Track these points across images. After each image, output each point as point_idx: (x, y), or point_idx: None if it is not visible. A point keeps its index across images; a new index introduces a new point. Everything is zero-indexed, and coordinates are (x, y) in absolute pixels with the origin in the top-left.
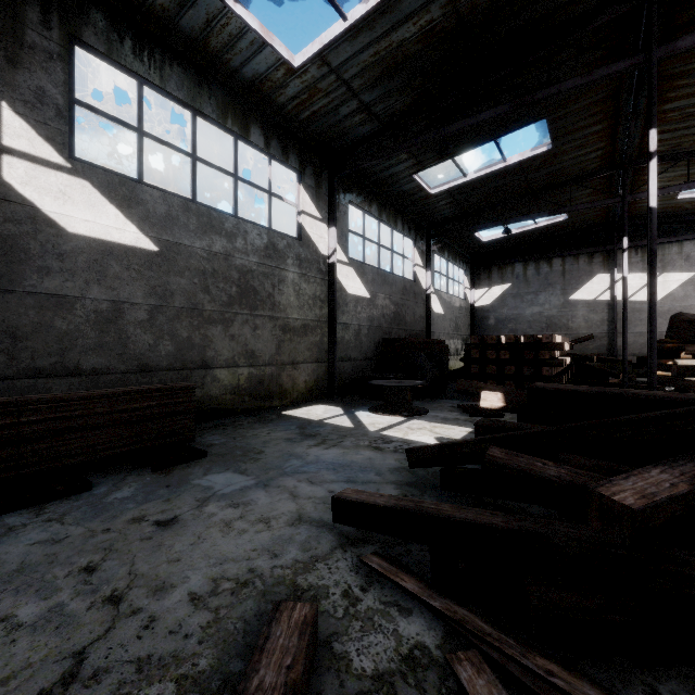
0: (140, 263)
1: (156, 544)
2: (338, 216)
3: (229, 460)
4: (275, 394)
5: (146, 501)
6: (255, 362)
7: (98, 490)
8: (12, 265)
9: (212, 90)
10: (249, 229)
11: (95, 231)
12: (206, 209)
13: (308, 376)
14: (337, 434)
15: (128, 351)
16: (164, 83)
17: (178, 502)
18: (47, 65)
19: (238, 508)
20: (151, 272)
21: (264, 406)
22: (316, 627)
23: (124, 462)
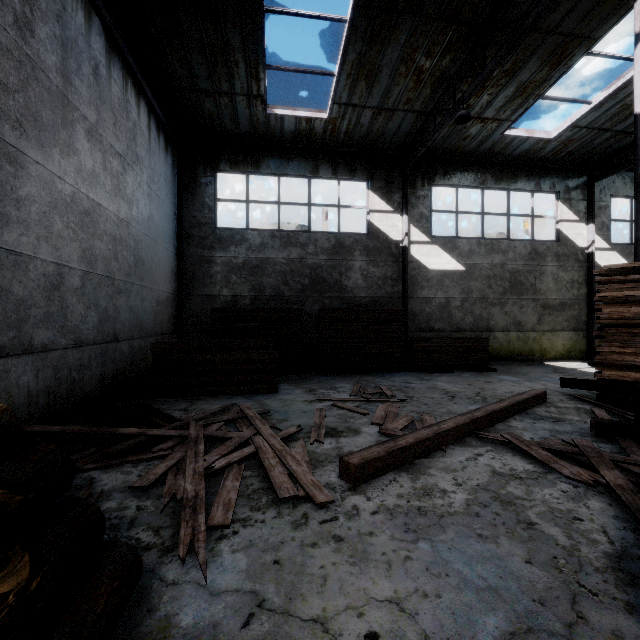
0: (457, 278)
1: (487, 384)
2: (597, 212)
3: (509, 374)
4: (536, 351)
5: (476, 377)
6: (521, 329)
7: (455, 373)
8: (413, 287)
9: (493, 171)
10: (516, 245)
11: (439, 267)
12: (490, 240)
13: (566, 340)
14: (581, 374)
15: (452, 321)
16: (468, 182)
17: (490, 379)
18: (423, 202)
19: (516, 383)
20: (462, 281)
21: (527, 358)
22: (546, 395)
23: (458, 368)
